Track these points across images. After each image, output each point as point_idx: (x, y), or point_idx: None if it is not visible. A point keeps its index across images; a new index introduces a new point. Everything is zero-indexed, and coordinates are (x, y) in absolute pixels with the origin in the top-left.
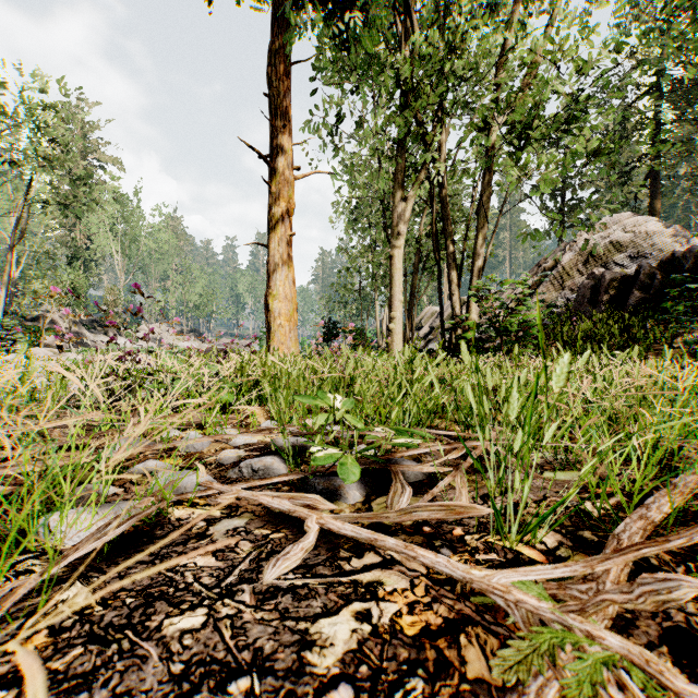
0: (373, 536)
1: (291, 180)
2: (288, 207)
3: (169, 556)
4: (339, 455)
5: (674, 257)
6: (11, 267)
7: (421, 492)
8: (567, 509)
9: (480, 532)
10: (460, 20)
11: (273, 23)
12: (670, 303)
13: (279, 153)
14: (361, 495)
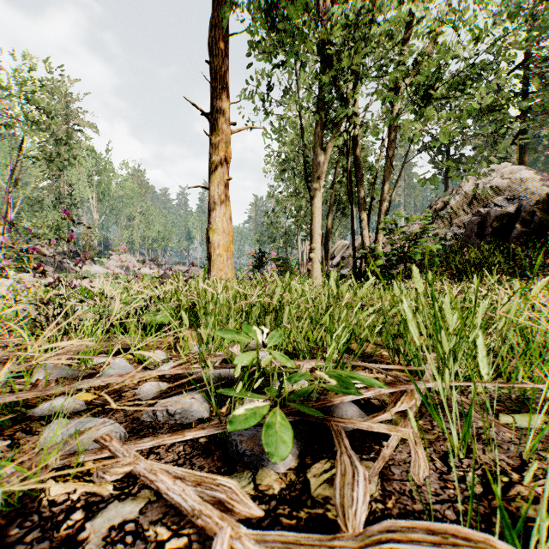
0: None
1: (228, 133)
2: (225, 156)
3: None
4: (266, 411)
5: None
6: (7, 209)
7: (365, 448)
8: None
9: None
10: None
11: (213, 2)
12: None
13: (218, 110)
14: (293, 456)
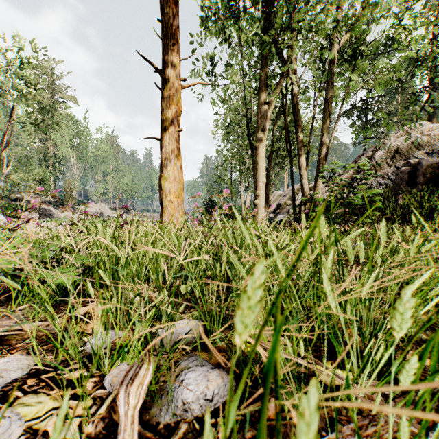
0: None
1: (179, 88)
2: (176, 109)
3: None
4: None
5: None
6: None
7: None
8: None
9: None
10: None
11: None
12: None
13: (169, 66)
14: None
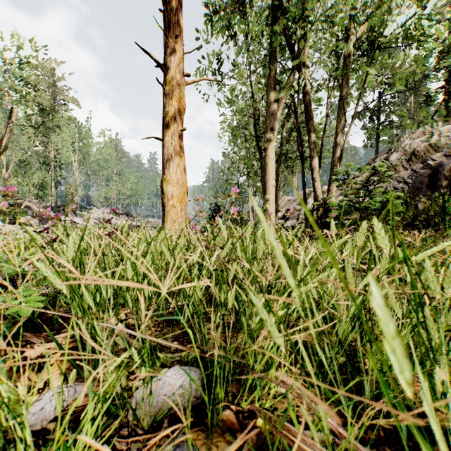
0: None
1: (182, 83)
2: (179, 107)
3: None
4: None
5: None
6: None
7: None
8: None
9: None
10: None
11: None
12: None
13: (172, 60)
14: None
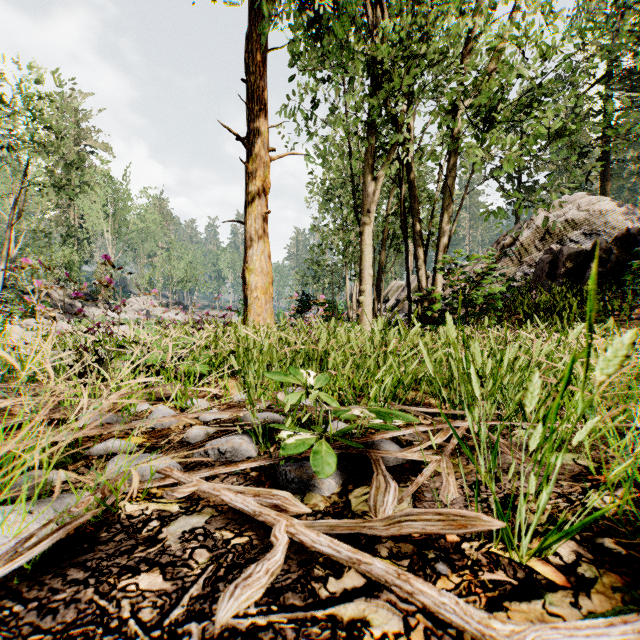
0: (355, 555)
1: (267, 161)
2: (264, 186)
3: (108, 573)
4: (313, 441)
5: (629, 234)
6: (9, 245)
7: (403, 479)
8: (572, 504)
9: (478, 538)
10: (427, 8)
11: (249, 12)
12: (629, 276)
13: (256, 135)
14: (337, 484)
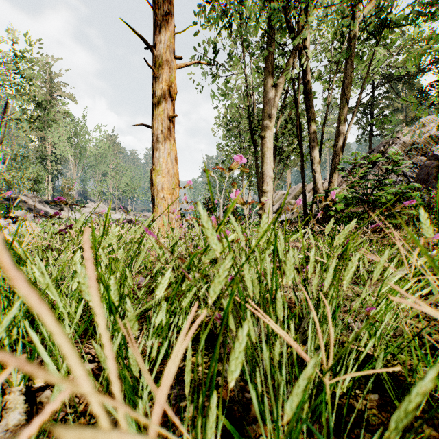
0: None
1: (173, 66)
2: (170, 91)
3: None
4: None
5: None
6: None
7: None
8: None
9: None
10: None
11: None
12: None
13: (162, 40)
14: None
